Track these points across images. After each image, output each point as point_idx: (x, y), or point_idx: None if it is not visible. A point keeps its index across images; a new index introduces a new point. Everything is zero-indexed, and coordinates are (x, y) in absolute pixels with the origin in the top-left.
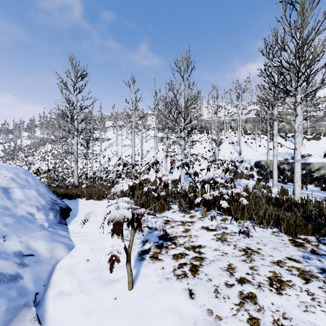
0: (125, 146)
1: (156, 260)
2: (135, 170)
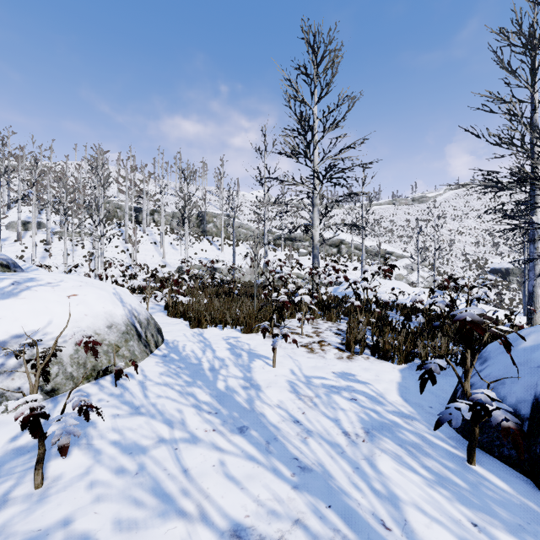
0: None
1: None
2: None
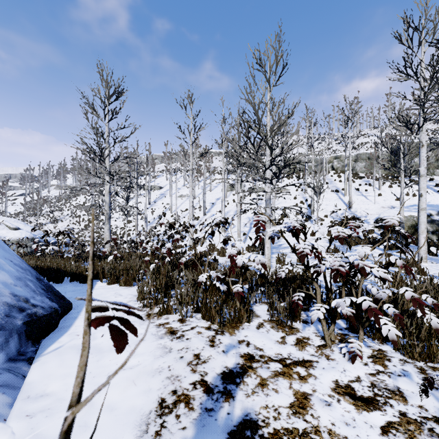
0: (181, 197)
1: None
2: (194, 231)
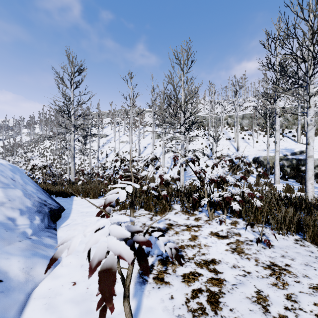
0: (122, 143)
1: (161, 284)
2: (132, 166)
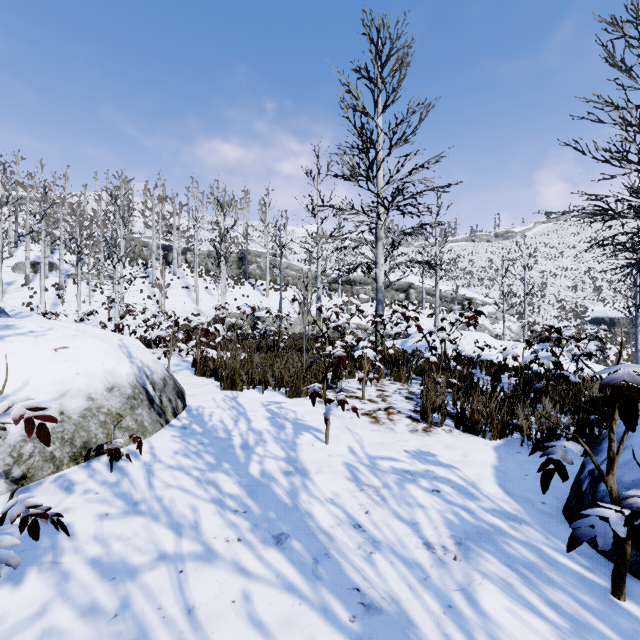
0: None
1: None
2: None
